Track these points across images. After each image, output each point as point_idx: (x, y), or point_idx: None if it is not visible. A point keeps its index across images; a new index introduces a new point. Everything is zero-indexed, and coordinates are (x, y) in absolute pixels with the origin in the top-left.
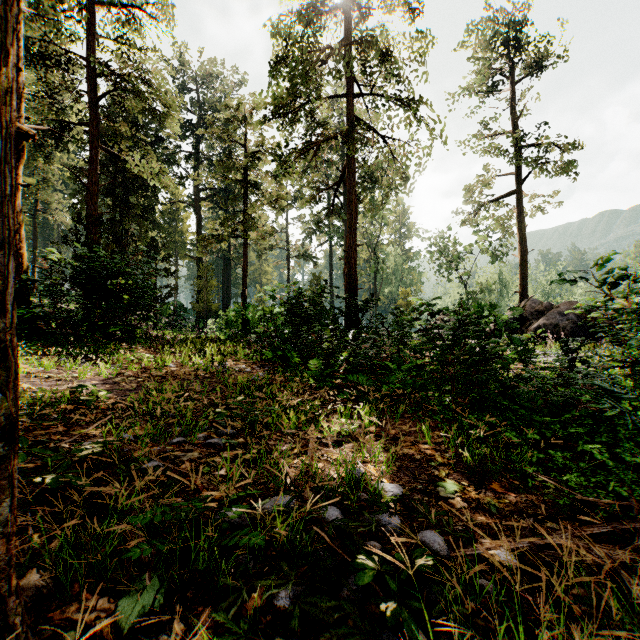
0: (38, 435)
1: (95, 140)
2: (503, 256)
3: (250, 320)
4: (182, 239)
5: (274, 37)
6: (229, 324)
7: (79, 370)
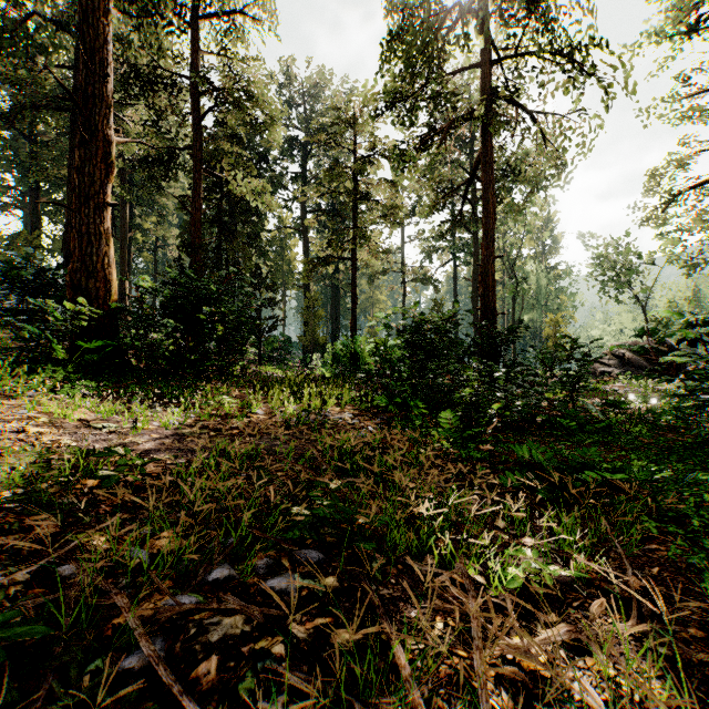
0: (5, 544)
1: (198, 163)
2: (705, 265)
3: (360, 354)
4: (290, 268)
5: (388, 14)
6: (336, 359)
7: (140, 419)
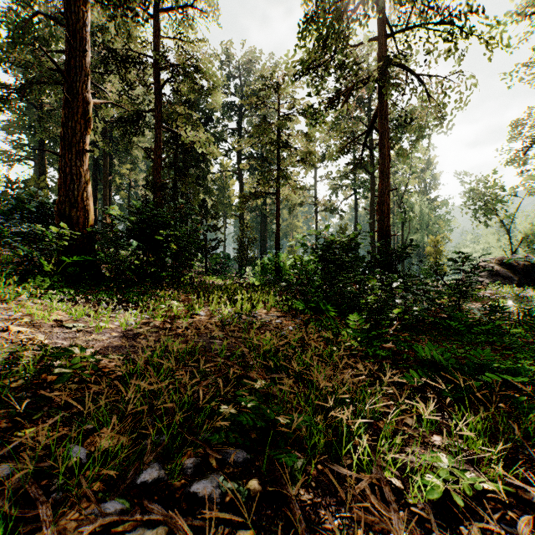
0: None
1: (159, 121)
2: None
3: (282, 267)
4: (229, 202)
5: (304, 2)
6: (264, 271)
7: (103, 320)
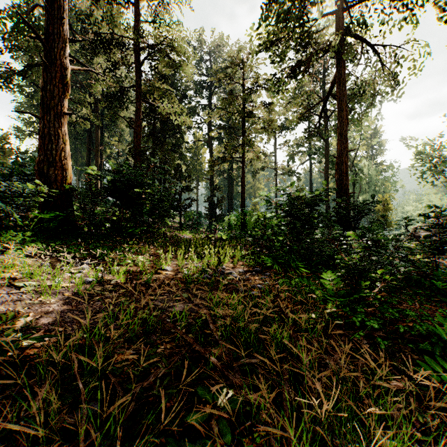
0: None
1: (139, 95)
2: None
3: (247, 223)
4: (201, 167)
5: None
6: (231, 226)
7: (59, 278)
